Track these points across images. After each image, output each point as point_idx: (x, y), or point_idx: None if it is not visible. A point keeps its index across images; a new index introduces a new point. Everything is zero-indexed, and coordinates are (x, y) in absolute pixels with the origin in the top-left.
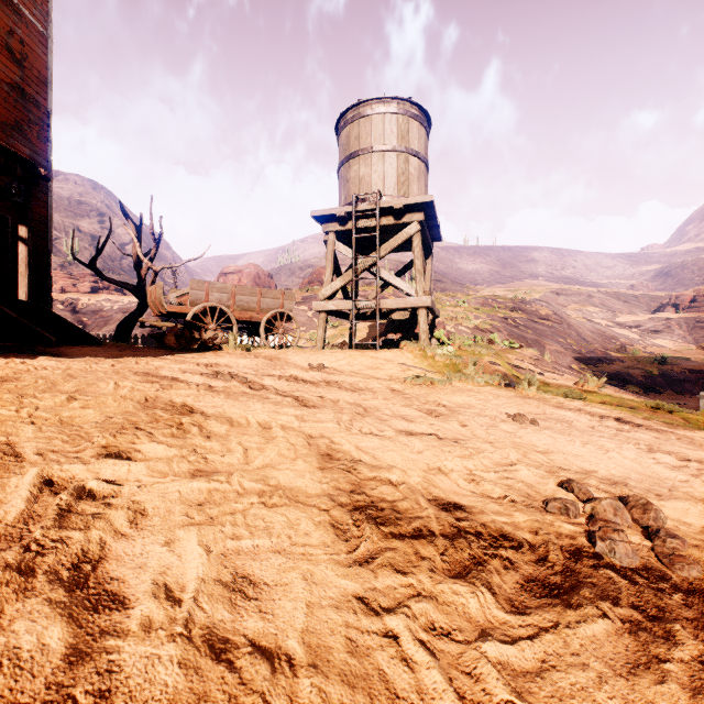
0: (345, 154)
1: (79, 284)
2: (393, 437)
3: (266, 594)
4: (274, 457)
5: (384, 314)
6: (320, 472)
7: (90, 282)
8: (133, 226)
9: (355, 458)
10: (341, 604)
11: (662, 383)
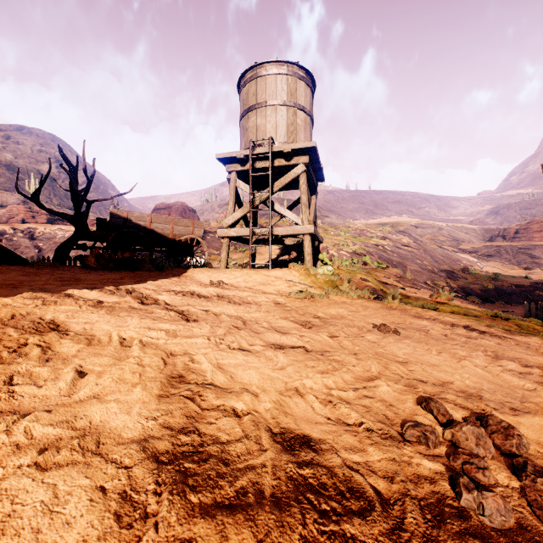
0: (245, 108)
1: (37, 216)
2: (260, 351)
3: None
4: (109, 384)
5: (278, 240)
6: (156, 402)
7: (47, 214)
8: (70, 165)
9: (207, 380)
10: None
11: (495, 295)
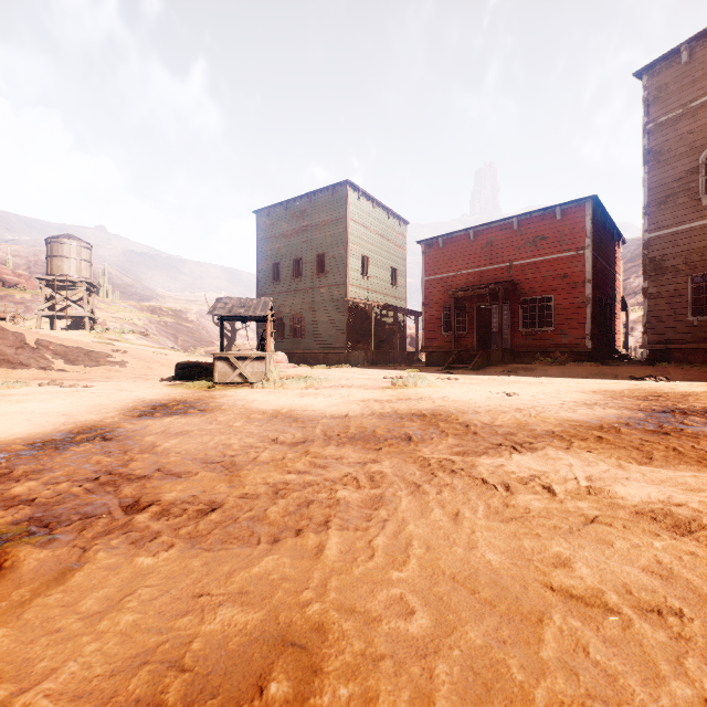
0: (51, 254)
1: None
2: None
3: None
4: None
5: (71, 317)
6: None
7: None
8: None
9: None
10: None
11: None
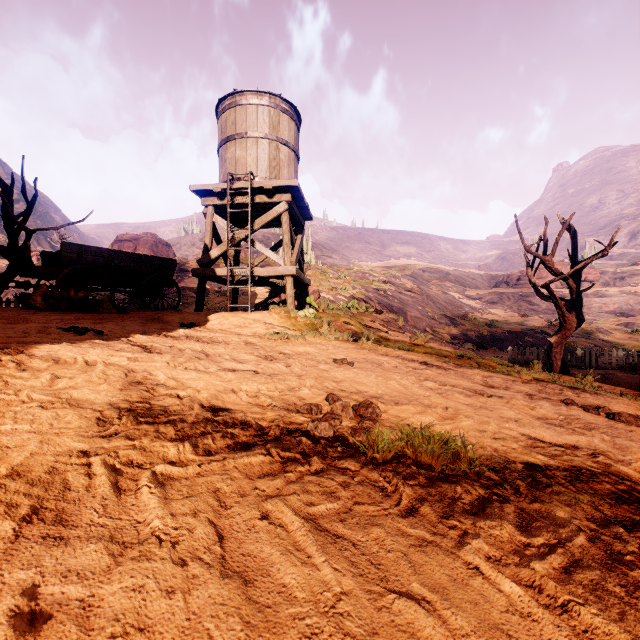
0: (224, 136)
1: None
2: (214, 372)
3: (3, 451)
4: (81, 382)
5: (263, 281)
6: (119, 391)
7: None
8: (2, 185)
9: (161, 383)
10: (63, 453)
11: (490, 341)
